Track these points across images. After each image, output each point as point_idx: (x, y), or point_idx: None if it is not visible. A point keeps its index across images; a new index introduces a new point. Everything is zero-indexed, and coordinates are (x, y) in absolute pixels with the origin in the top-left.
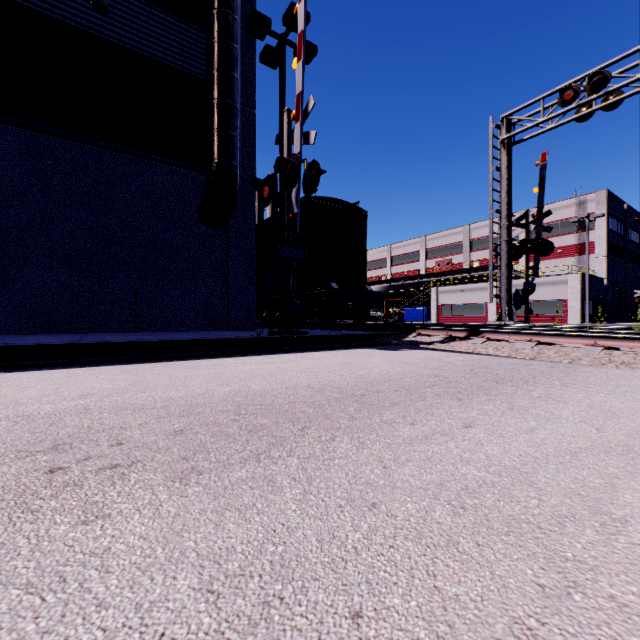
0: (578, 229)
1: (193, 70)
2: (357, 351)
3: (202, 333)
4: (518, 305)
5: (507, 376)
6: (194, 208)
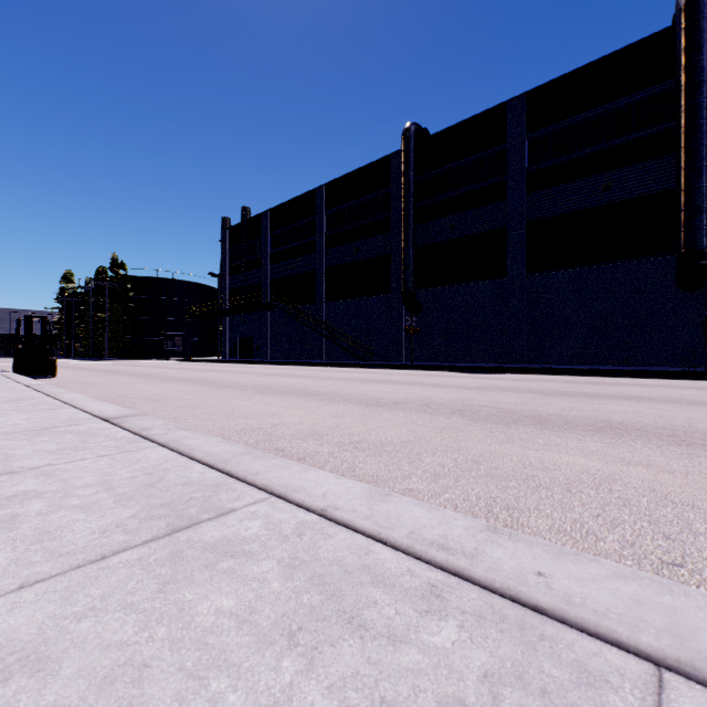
0: None
1: (671, 185)
2: None
3: (666, 368)
4: None
5: None
6: (672, 281)
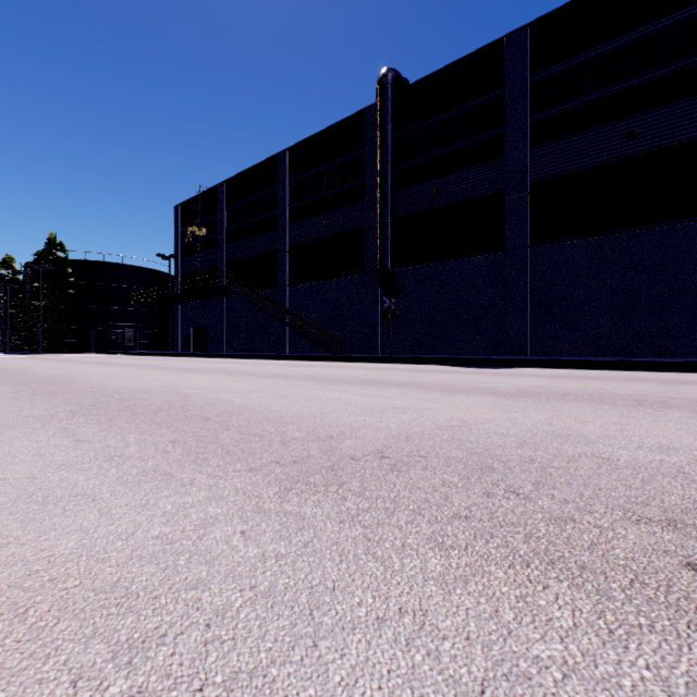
0: None
1: None
2: None
3: None
4: None
5: None
6: None
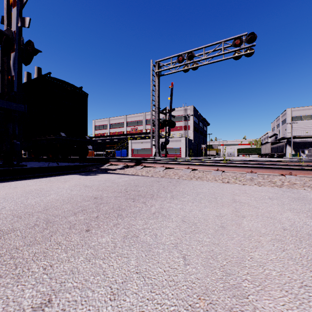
0: (185, 120)
1: None
2: (62, 177)
3: None
4: (162, 149)
5: (144, 192)
6: None
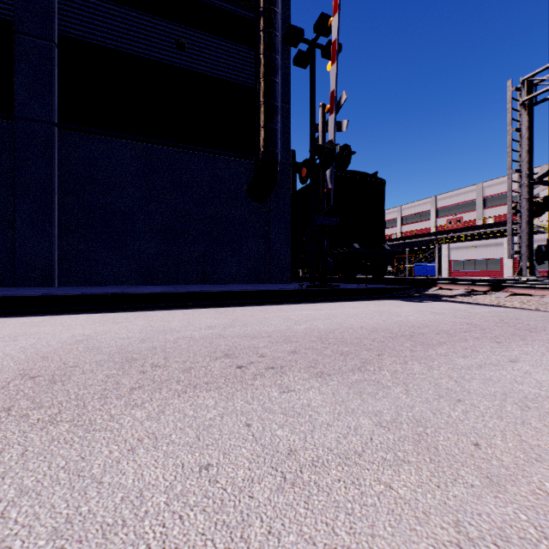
0: None
1: (243, 81)
2: (384, 302)
3: (253, 285)
4: (540, 260)
5: (539, 326)
6: (244, 188)
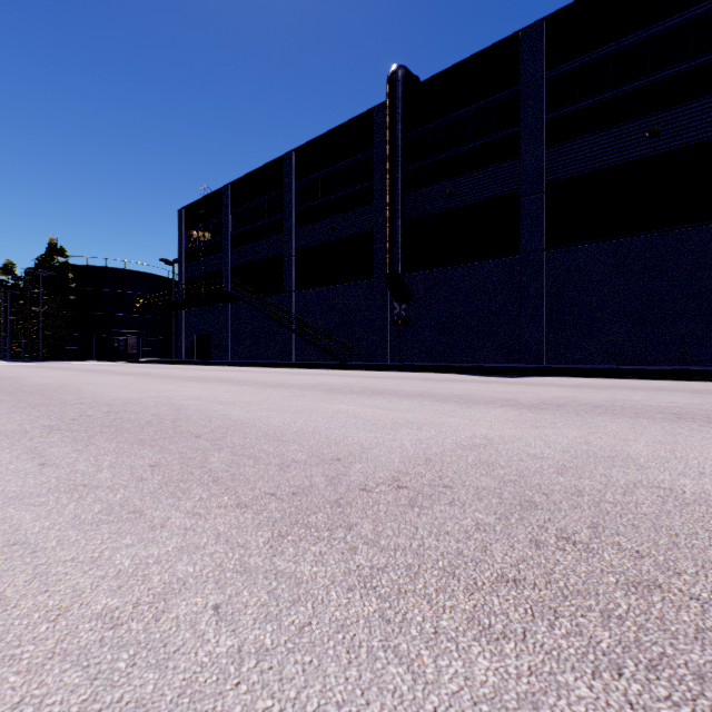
0: None
1: None
2: None
3: None
4: None
5: None
6: None
